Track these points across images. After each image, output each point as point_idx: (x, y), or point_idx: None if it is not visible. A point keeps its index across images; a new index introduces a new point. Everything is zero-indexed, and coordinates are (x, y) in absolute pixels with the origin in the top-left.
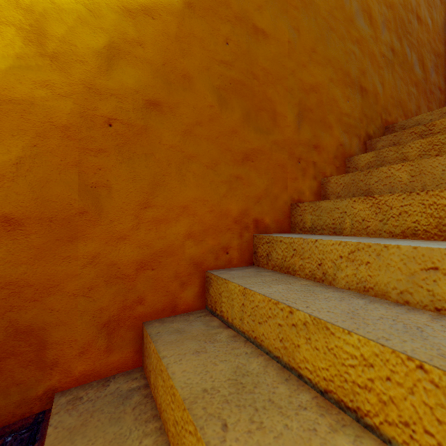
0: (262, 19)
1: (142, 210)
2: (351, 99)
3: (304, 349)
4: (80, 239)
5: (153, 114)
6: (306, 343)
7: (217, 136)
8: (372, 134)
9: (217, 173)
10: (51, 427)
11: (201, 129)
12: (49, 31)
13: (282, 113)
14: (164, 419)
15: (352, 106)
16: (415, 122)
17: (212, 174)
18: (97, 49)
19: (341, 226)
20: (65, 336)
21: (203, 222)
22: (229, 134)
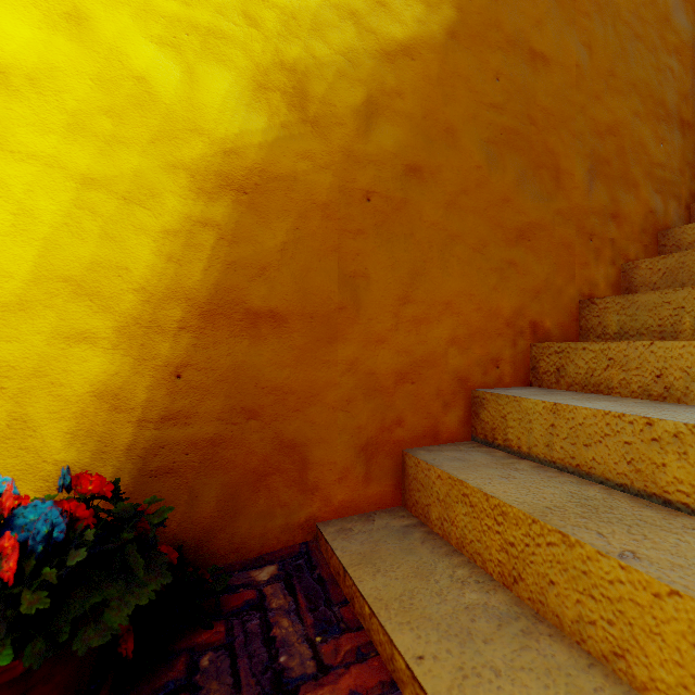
0: (541, 38)
1: (401, 306)
2: (666, 140)
3: (674, 467)
4: (339, 340)
5: (413, 183)
6: (678, 459)
7: (485, 208)
8: None
9: (485, 258)
10: (337, 551)
11: (466, 199)
12: (310, 92)
13: (568, 170)
14: (474, 551)
15: (667, 152)
16: None
17: (479, 259)
18: (356, 107)
19: (674, 329)
20: (325, 456)
21: (469, 324)
22: (500, 203)
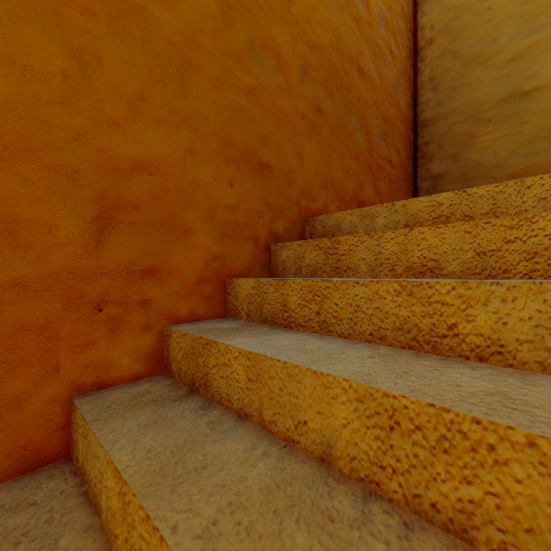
0: None
1: None
2: (239, 181)
3: None
4: None
5: None
6: None
7: None
8: (282, 232)
9: None
10: None
11: None
12: None
13: (42, 220)
14: None
15: (240, 193)
16: (336, 221)
17: None
18: None
19: (99, 500)
20: None
21: None
22: None
